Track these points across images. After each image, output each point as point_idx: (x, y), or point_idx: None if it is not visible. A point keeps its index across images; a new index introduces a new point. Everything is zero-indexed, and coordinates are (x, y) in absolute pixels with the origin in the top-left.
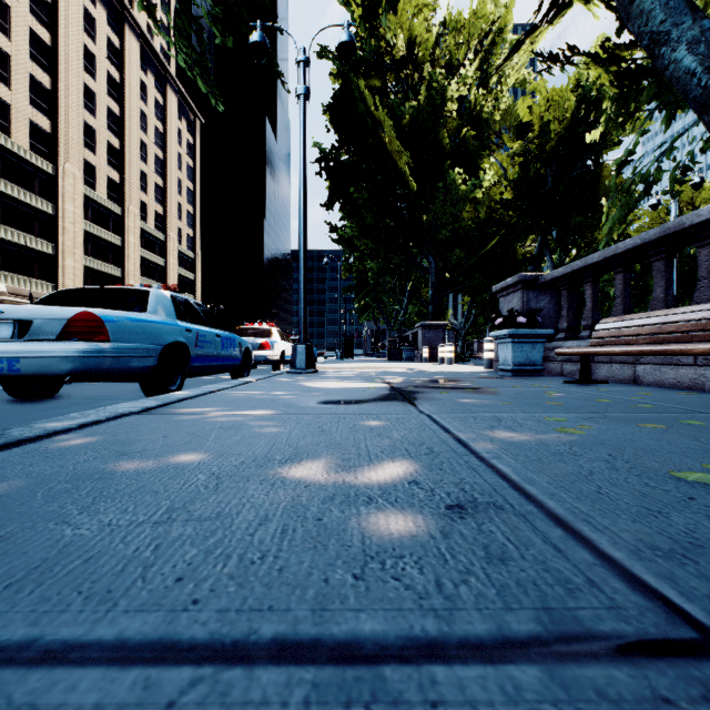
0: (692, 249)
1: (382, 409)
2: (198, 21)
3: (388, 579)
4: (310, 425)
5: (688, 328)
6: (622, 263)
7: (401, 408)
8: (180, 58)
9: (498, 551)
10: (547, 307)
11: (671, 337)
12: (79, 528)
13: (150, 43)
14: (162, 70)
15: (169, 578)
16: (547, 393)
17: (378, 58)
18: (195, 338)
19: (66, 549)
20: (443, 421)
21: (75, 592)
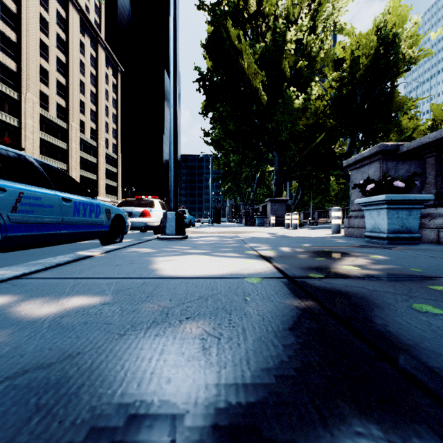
0: None
1: None
2: None
3: None
4: None
5: None
6: None
7: None
8: None
9: None
10: (405, 176)
11: None
12: None
13: (86, 16)
14: (95, 35)
15: None
16: None
17: (238, 11)
18: (14, 200)
19: None
20: None
21: None
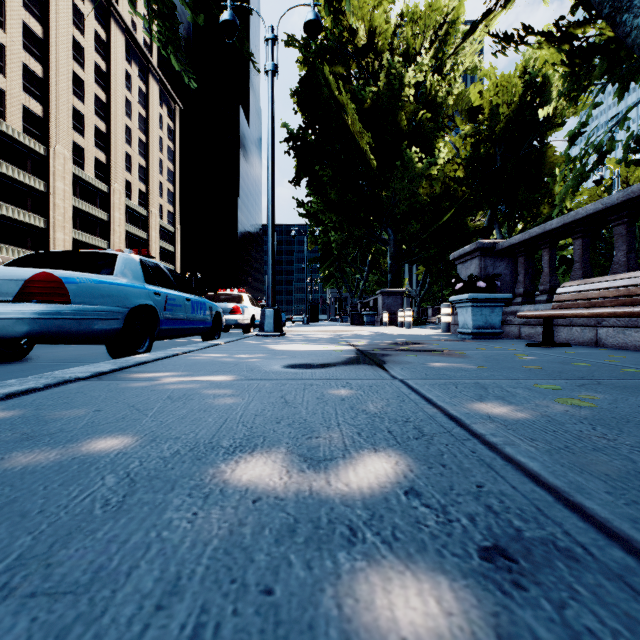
0: None
1: (351, 374)
2: None
3: None
4: (271, 394)
5: None
6: (581, 229)
7: (371, 373)
8: (154, 37)
9: None
10: (503, 273)
11: None
12: None
13: (134, 37)
14: (145, 61)
15: None
16: (516, 356)
17: (342, 47)
18: (164, 302)
19: None
20: (421, 388)
21: None
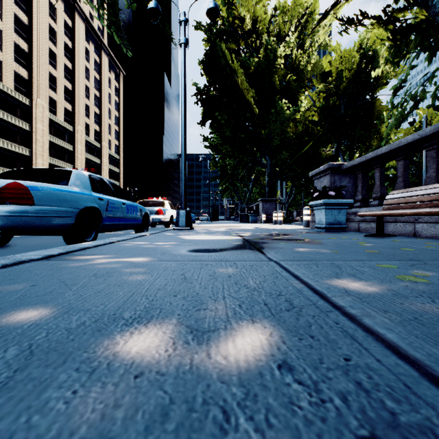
0: None
1: (237, 257)
2: None
3: None
4: (174, 272)
5: None
6: (403, 153)
7: (252, 256)
8: (102, 19)
9: None
10: (347, 186)
11: None
12: None
13: (91, 24)
14: (99, 41)
15: None
16: (358, 243)
17: (234, 30)
18: (106, 205)
19: None
20: (290, 267)
21: None
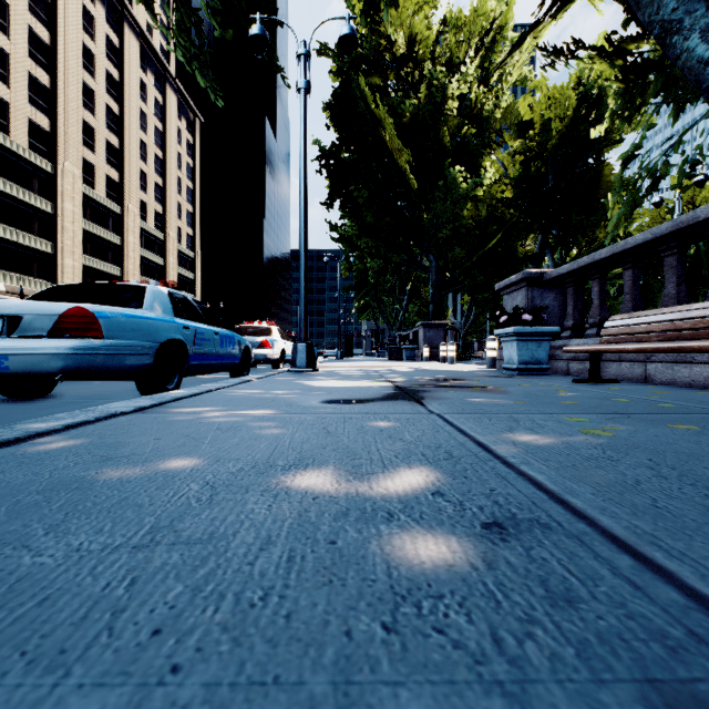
0: (693, 248)
1: (389, 409)
2: (196, 13)
3: (429, 631)
4: (314, 426)
5: (705, 325)
6: (631, 259)
7: (409, 408)
8: (178, 51)
9: (561, 588)
10: (552, 305)
11: (687, 334)
12: (41, 554)
13: (149, 42)
14: (162, 69)
15: (143, 630)
16: (558, 392)
17: (379, 55)
18: (193, 336)
19: (18, 585)
20: (456, 421)
21: (17, 653)
